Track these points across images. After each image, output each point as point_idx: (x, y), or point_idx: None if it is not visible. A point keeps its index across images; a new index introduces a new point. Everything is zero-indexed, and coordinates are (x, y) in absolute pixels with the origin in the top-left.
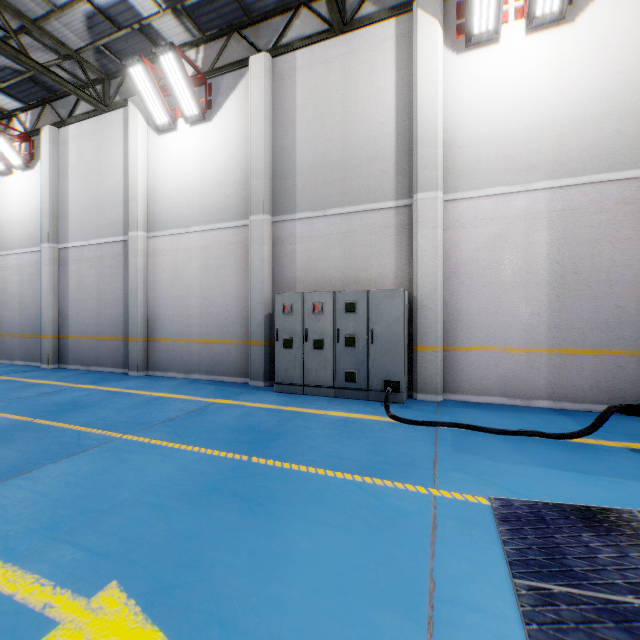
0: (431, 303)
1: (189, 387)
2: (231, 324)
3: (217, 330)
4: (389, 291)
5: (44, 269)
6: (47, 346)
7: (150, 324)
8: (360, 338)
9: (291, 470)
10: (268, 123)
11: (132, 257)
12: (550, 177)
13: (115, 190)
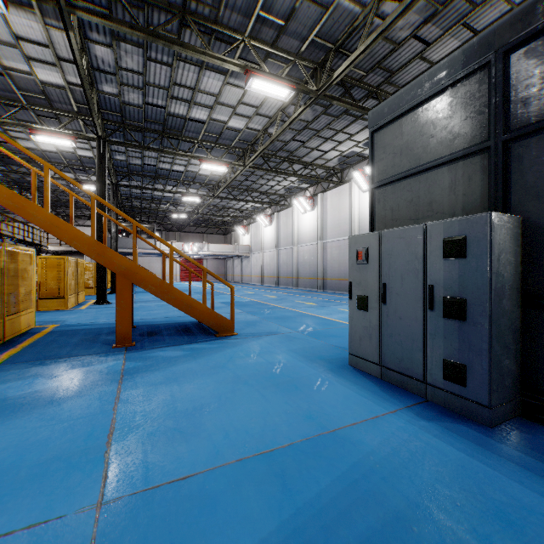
0: None
1: None
2: None
3: None
4: None
5: (318, 251)
6: (319, 282)
7: None
8: None
9: None
10: None
11: None
12: None
13: (345, 217)
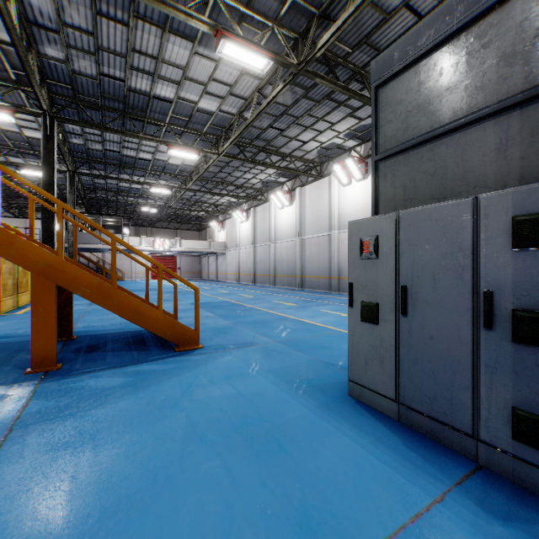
0: None
1: None
2: None
3: None
4: None
5: (296, 248)
6: (298, 280)
7: (340, 271)
8: None
9: None
10: None
11: (332, 242)
12: None
13: (325, 212)
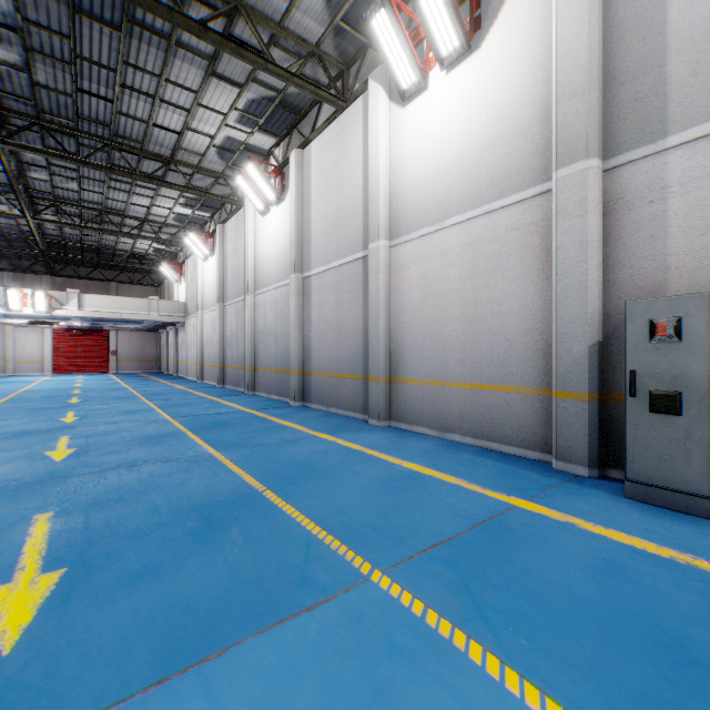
0: None
1: (451, 457)
2: (514, 361)
3: (489, 370)
4: None
5: (291, 301)
6: (293, 382)
7: (393, 360)
8: None
9: None
10: None
11: (372, 275)
12: None
13: (354, 198)
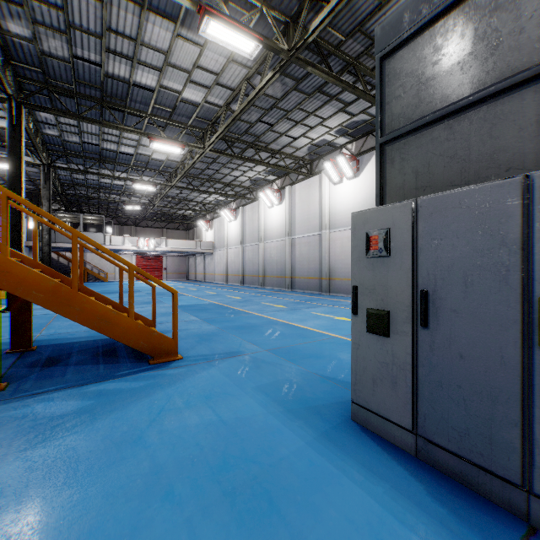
0: None
1: (349, 299)
2: None
3: None
4: None
5: (286, 248)
6: (287, 281)
7: (331, 272)
8: None
9: None
10: None
11: (323, 242)
12: None
13: (315, 212)
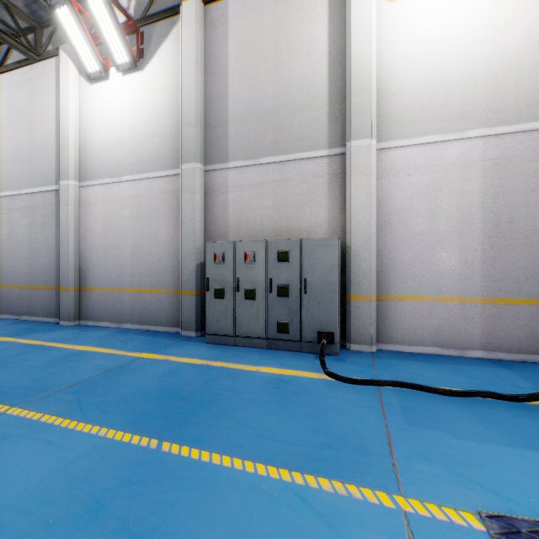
0: (365, 252)
1: (117, 338)
2: (163, 273)
3: (149, 279)
4: (323, 239)
5: None
6: None
7: (82, 273)
8: (293, 288)
9: (210, 465)
10: (200, 71)
11: (63, 206)
12: (484, 125)
13: (47, 139)
